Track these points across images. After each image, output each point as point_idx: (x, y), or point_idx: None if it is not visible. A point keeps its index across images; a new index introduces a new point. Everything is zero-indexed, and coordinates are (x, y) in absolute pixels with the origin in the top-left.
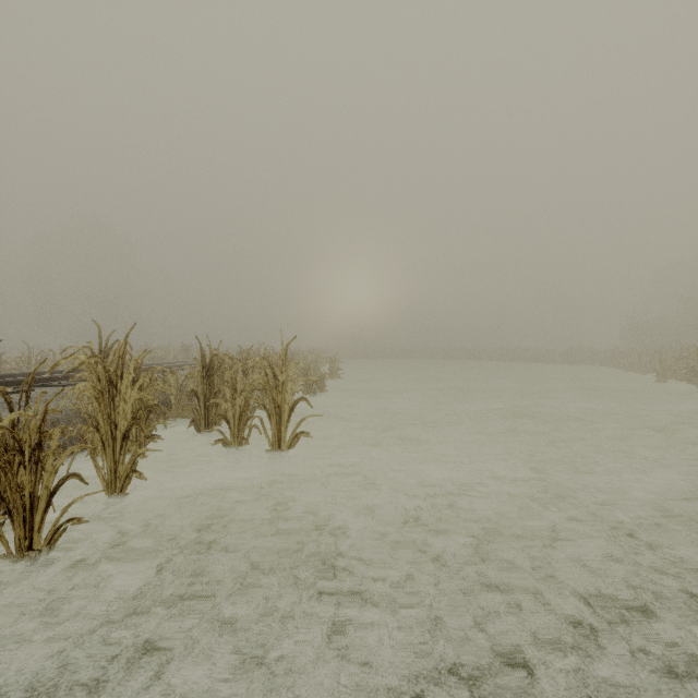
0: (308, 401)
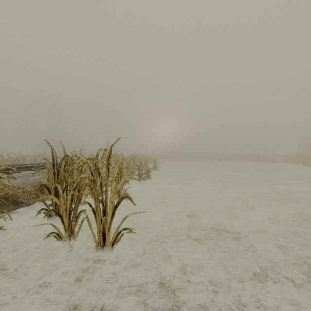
0: (131, 199)
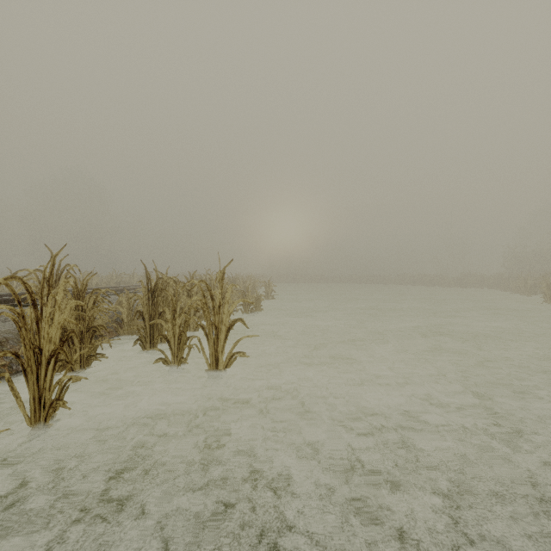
0: (244, 322)
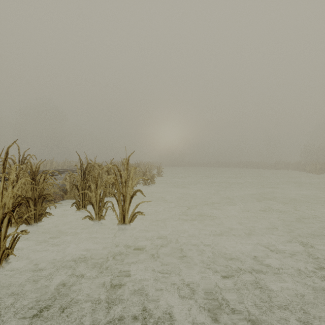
0: (142, 192)
